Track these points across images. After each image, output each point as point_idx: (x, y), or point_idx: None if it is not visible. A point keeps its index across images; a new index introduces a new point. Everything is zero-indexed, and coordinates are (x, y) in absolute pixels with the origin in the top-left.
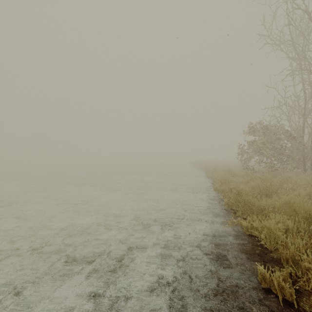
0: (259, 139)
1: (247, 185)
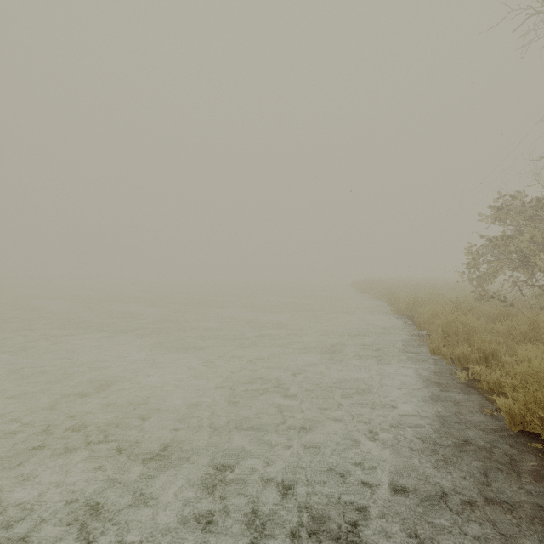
0: (516, 233)
1: (543, 347)
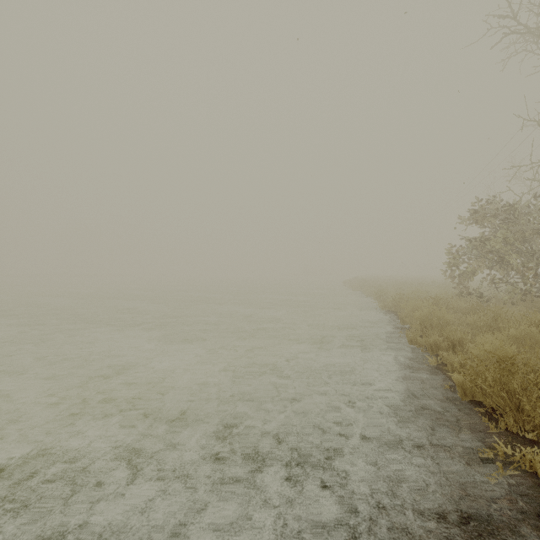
0: (493, 234)
1: (499, 335)
